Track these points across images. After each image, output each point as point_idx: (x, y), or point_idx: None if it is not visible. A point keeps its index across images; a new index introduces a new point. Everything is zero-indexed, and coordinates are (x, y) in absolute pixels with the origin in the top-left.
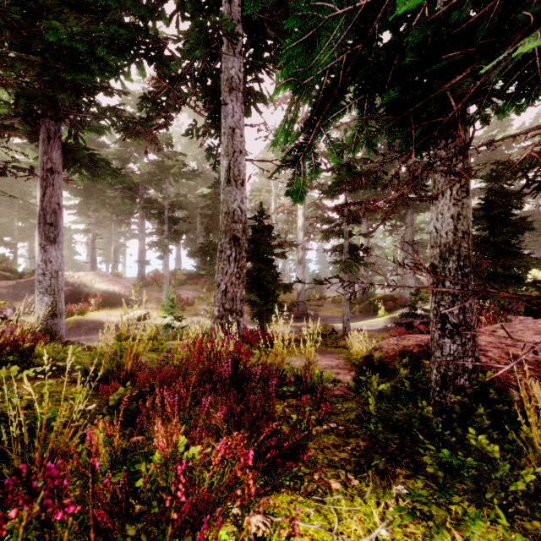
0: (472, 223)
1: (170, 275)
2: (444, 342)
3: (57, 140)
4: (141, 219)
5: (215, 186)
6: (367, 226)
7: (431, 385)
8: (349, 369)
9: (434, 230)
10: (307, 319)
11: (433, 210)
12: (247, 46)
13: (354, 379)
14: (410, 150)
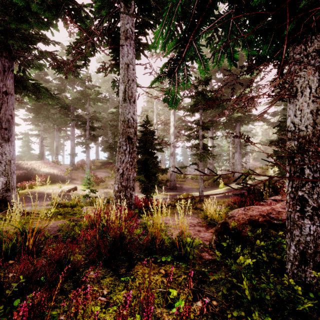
0: (279, 130)
1: (91, 162)
2: (303, 223)
3: (10, 73)
4: (72, 127)
5: (118, 107)
6: (212, 133)
7: (289, 258)
8: (206, 227)
9: (292, 125)
10: (176, 190)
11: (290, 107)
12: (138, 15)
13: (215, 242)
14: (264, 63)
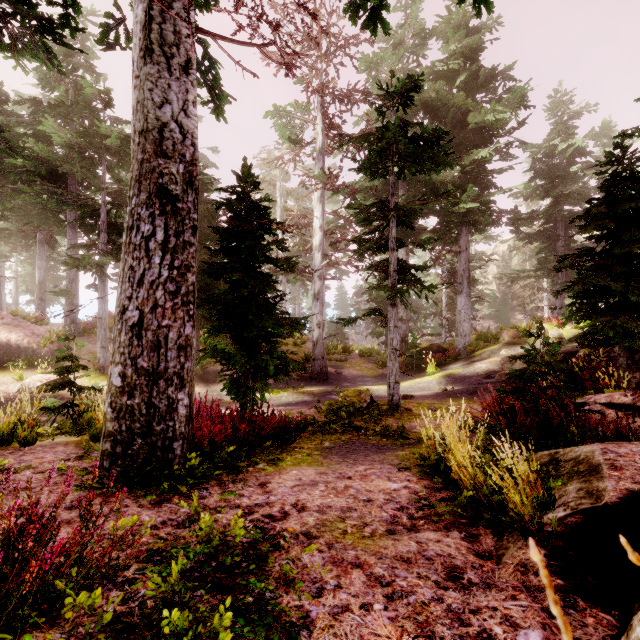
0: (588, 226)
1: None
2: None
3: None
4: (71, 230)
5: None
6: (406, 251)
7: None
8: (460, 530)
9: None
10: (327, 381)
11: None
12: None
13: None
14: None
